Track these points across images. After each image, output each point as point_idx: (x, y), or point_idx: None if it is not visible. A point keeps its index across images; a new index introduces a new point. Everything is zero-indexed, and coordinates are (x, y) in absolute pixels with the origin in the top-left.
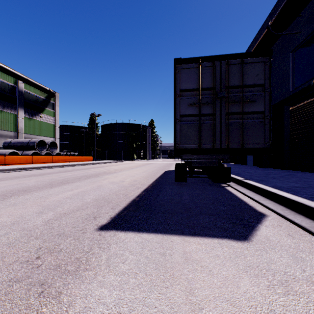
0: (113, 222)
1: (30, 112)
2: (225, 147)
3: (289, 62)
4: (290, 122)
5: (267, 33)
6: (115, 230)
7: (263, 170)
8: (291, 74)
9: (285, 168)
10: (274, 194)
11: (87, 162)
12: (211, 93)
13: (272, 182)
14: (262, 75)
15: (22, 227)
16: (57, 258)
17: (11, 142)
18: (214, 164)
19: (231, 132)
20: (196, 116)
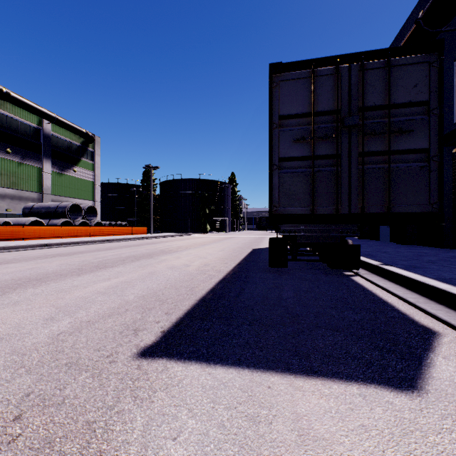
0: (164, 341)
1: (59, 165)
2: (357, 211)
3: (452, 76)
4: (454, 172)
5: (415, 31)
6: (166, 359)
7: (409, 250)
8: (455, 96)
9: (445, 246)
10: (444, 293)
11: (139, 235)
12: (333, 121)
13: (432, 270)
14: (424, 86)
15: (12, 348)
16: (51, 420)
17: (34, 206)
18: (333, 239)
19: (368, 185)
20: (307, 159)
